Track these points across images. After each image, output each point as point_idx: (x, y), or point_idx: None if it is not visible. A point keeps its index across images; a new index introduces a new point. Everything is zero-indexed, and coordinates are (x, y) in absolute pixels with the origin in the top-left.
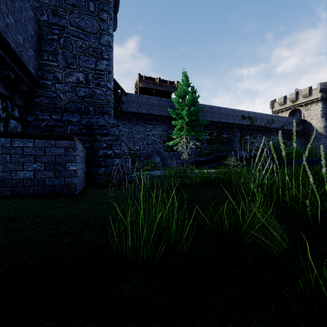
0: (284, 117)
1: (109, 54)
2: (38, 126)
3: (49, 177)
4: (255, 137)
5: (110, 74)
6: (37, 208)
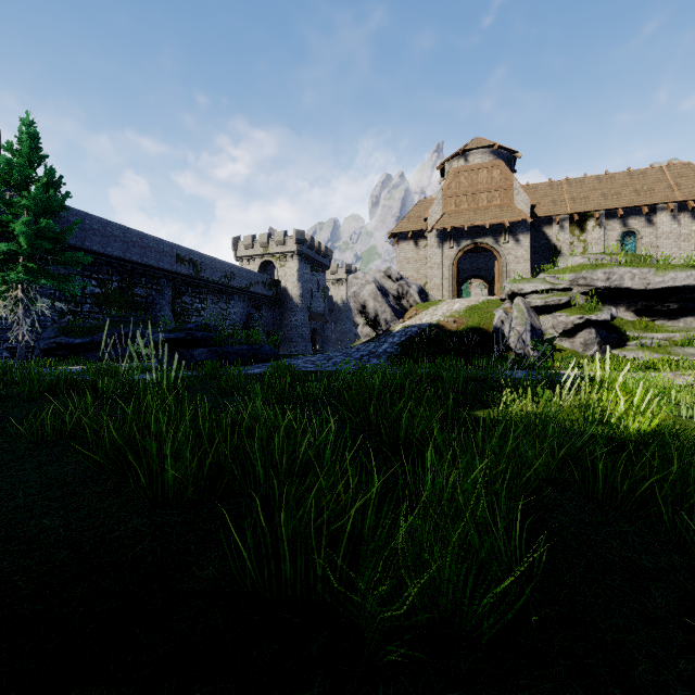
0: (251, 271)
1: None
2: None
3: None
4: (203, 301)
5: None
6: None
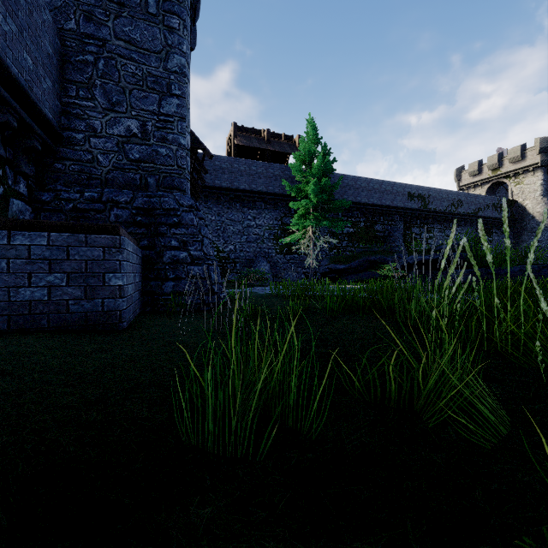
0: (479, 195)
1: (181, 88)
2: (60, 211)
3: (75, 297)
4: (429, 230)
5: (184, 122)
6: (50, 354)
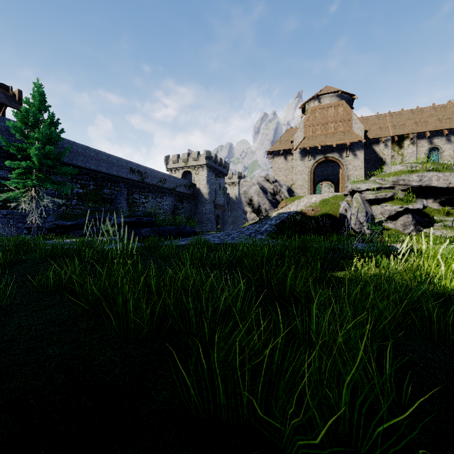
0: (177, 178)
1: None
2: None
3: None
4: (146, 197)
5: None
6: None
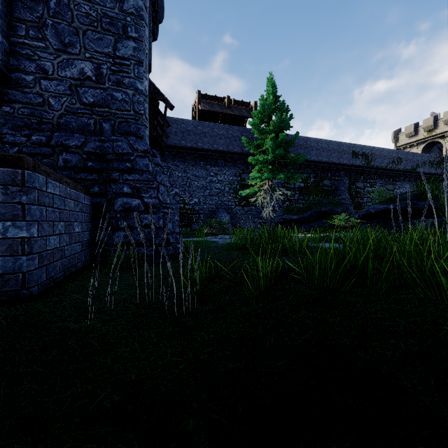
0: (417, 153)
1: (138, 31)
2: None
3: None
4: (372, 185)
5: (141, 66)
6: None
